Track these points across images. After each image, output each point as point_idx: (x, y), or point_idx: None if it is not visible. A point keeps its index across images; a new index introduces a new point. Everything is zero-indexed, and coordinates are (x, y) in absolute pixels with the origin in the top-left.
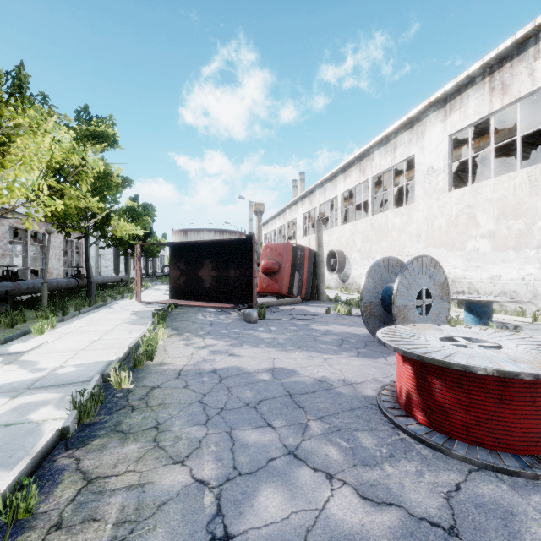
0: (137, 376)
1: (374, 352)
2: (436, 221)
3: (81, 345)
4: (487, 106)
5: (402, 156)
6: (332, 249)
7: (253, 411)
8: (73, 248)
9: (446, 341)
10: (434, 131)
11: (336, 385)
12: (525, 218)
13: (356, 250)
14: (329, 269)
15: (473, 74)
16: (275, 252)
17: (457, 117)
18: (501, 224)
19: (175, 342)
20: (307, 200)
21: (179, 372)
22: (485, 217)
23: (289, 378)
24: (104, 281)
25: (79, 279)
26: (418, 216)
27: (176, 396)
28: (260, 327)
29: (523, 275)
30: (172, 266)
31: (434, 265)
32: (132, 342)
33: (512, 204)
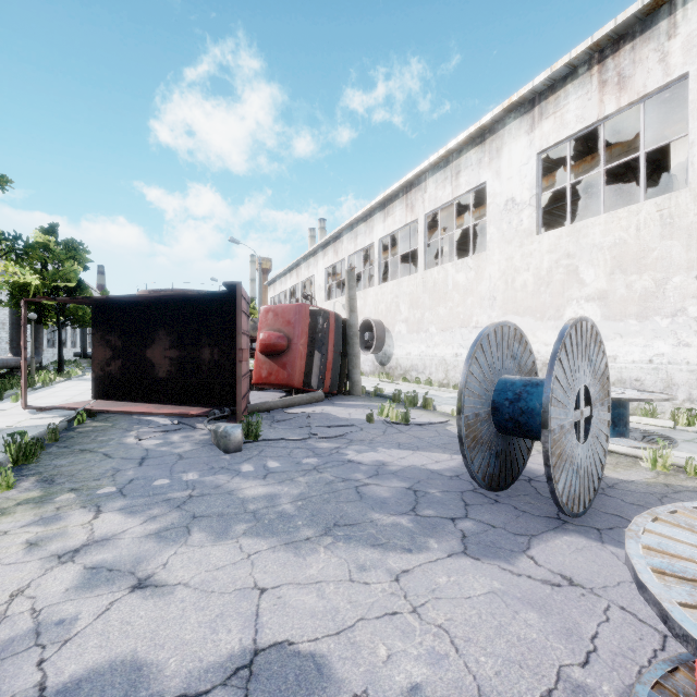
0: None
1: (493, 530)
2: (519, 278)
3: None
4: (595, 108)
5: (469, 184)
6: (367, 318)
7: None
8: None
9: None
10: (515, 147)
11: None
12: (654, 272)
13: (401, 320)
14: (362, 346)
15: (576, 62)
16: (281, 319)
17: (551, 126)
18: (617, 281)
19: (4, 537)
20: (330, 249)
21: None
22: (593, 271)
23: None
24: None
25: None
26: (491, 271)
27: None
28: (246, 463)
29: (651, 355)
30: (98, 341)
31: (593, 339)
32: None
33: (634, 251)
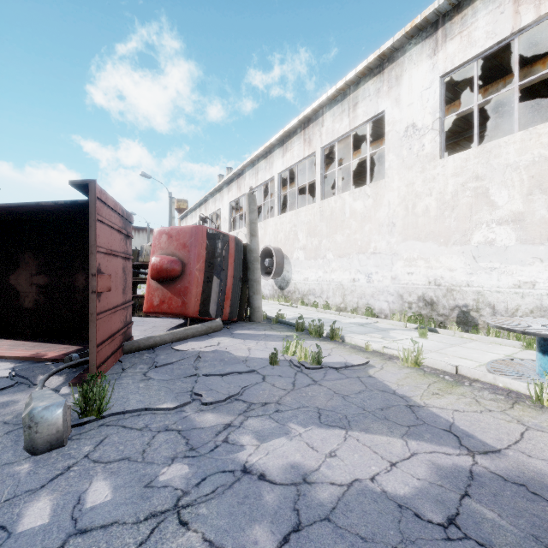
0: None
1: None
2: (420, 203)
3: None
4: (509, 20)
5: (366, 115)
6: (267, 246)
7: None
8: None
9: None
10: (416, 72)
11: None
12: None
13: (299, 247)
14: (263, 272)
15: None
16: (176, 241)
17: (456, 47)
18: (536, 201)
19: None
20: (234, 185)
21: None
22: (506, 192)
23: None
24: None
25: None
26: (390, 197)
27: None
28: (47, 490)
29: None
30: None
31: None
32: None
33: None
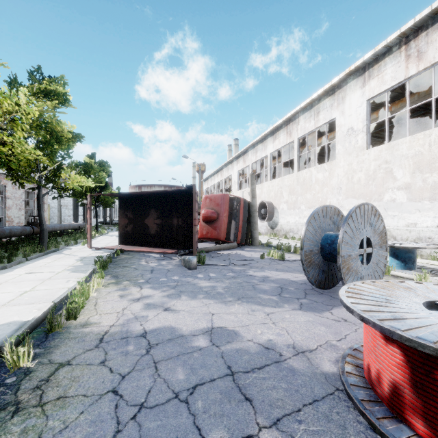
0: (48, 345)
1: (316, 303)
2: (356, 176)
3: (7, 298)
4: (403, 72)
5: (325, 119)
6: (263, 201)
7: (183, 409)
8: (34, 198)
9: (427, 306)
10: (353, 96)
11: (286, 356)
12: None
13: (283, 201)
14: (260, 217)
15: (391, 44)
16: (214, 202)
17: (375, 83)
18: (417, 177)
19: (110, 293)
20: (241, 159)
21: (102, 337)
22: (401, 171)
23: (230, 344)
24: (61, 229)
25: (35, 226)
26: (338, 171)
27: (85, 380)
28: (199, 274)
29: None
30: (121, 215)
31: (374, 213)
32: (60, 296)
33: (427, 159)
